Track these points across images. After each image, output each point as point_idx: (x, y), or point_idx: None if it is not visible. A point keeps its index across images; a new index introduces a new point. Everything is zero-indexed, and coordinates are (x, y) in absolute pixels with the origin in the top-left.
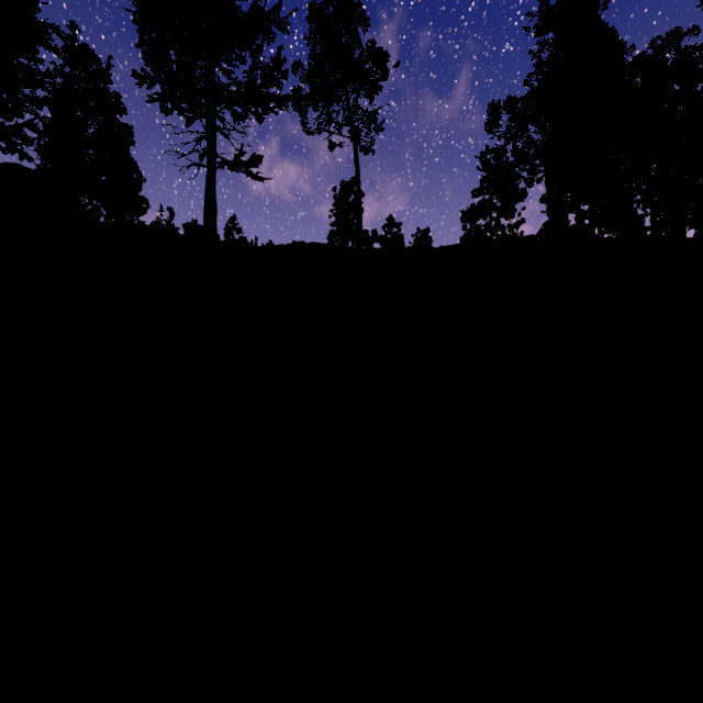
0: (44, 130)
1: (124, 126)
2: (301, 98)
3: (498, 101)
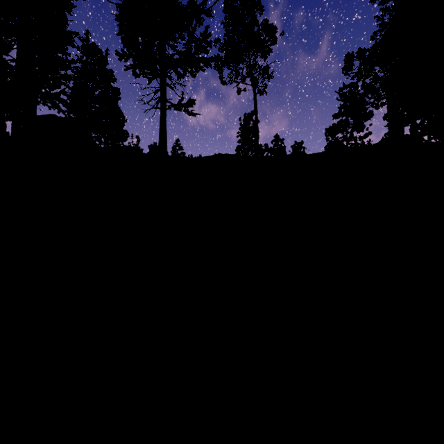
0: (71, 94)
1: (115, 89)
2: (220, 59)
3: (351, 52)
